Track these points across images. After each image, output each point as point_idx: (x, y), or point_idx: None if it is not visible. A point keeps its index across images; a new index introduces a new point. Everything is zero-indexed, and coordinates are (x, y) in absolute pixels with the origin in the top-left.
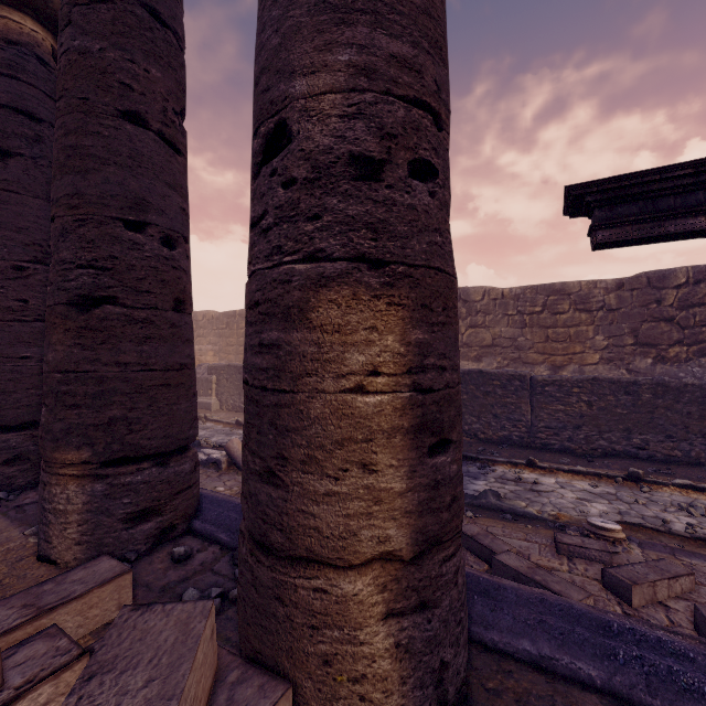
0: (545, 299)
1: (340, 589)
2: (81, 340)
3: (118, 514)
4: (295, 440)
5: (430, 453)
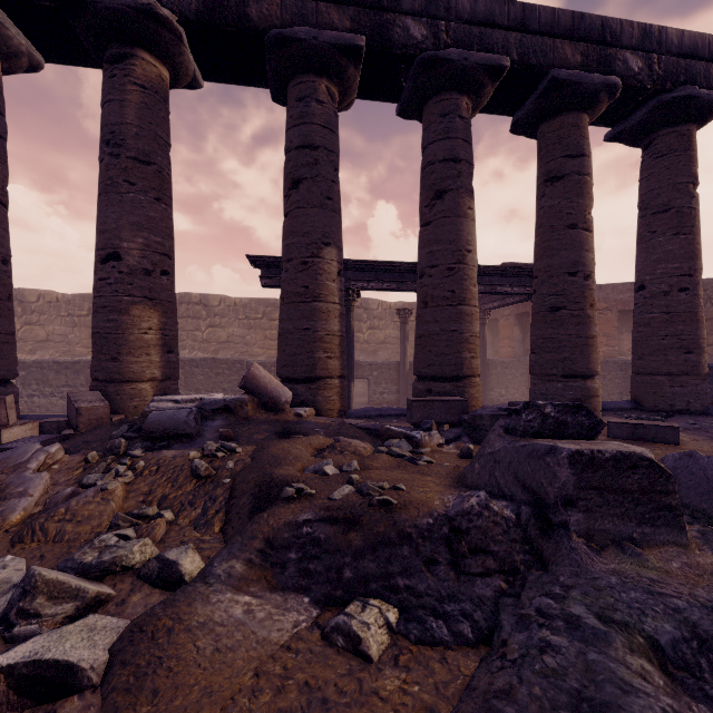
0: (265, 309)
1: (140, 387)
2: None
3: None
4: (124, 347)
5: (168, 353)
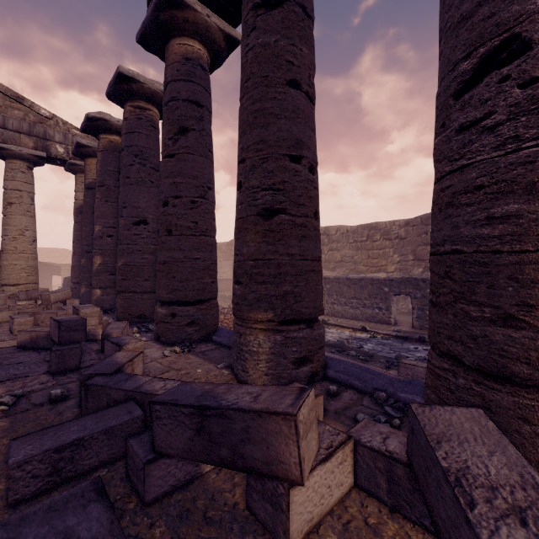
0: None
1: None
2: (266, 238)
3: (290, 358)
4: None
5: None
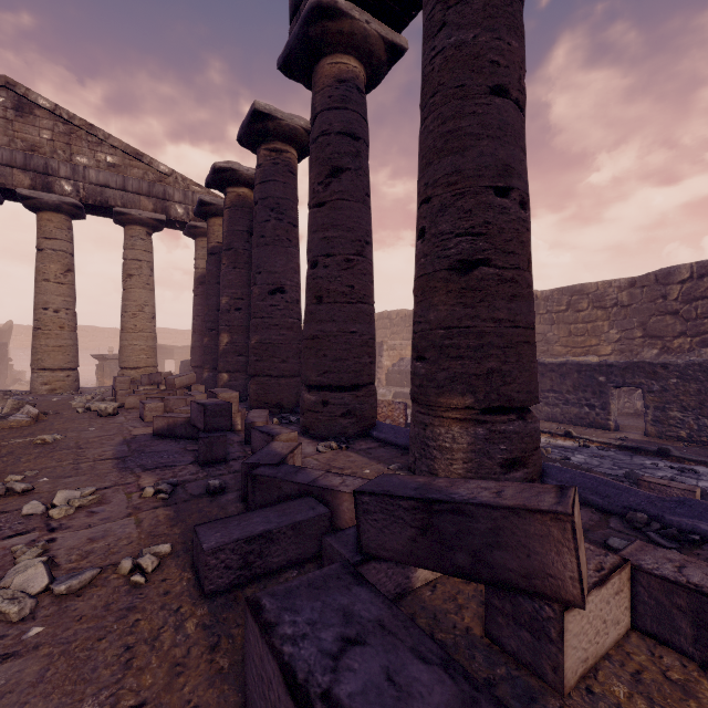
0: None
1: None
2: (462, 299)
3: (496, 458)
4: None
5: None
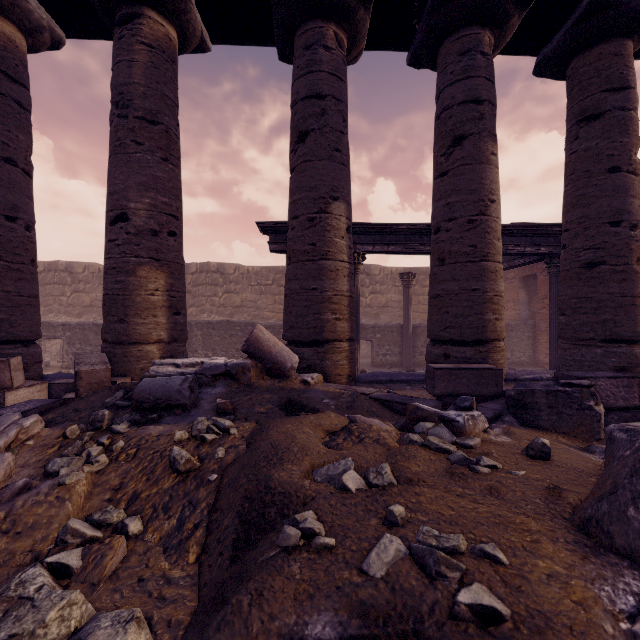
0: (274, 276)
1: (147, 349)
2: None
3: None
4: (131, 309)
5: (175, 315)
